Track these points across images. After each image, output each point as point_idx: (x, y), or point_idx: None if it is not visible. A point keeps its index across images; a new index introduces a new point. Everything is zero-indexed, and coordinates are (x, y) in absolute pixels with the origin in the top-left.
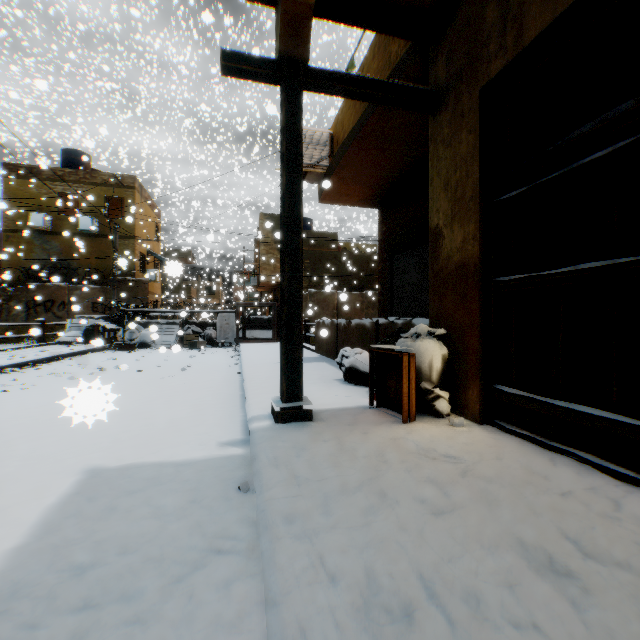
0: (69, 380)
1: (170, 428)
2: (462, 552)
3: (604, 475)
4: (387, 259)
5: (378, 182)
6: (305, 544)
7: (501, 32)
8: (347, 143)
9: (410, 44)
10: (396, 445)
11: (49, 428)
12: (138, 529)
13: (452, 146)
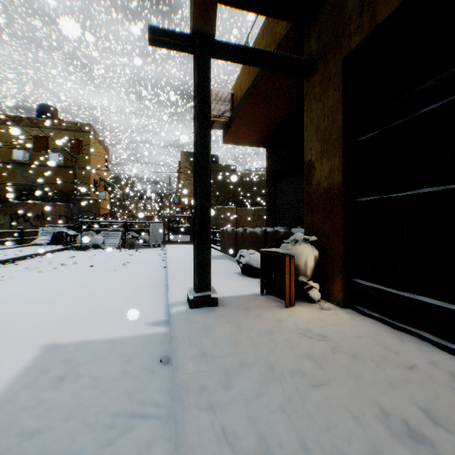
0: (38, 273)
1: (111, 311)
2: (337, 421)
3: (440, 350)
4: (272, 184)
5: (266, 128)
6: (210, 415)
7: (359, 14)
8: (243, 100)
9: (290, 26)
10: (281, 326)
11: (19, 311)
12: (79, 397)
13: (322, 101)
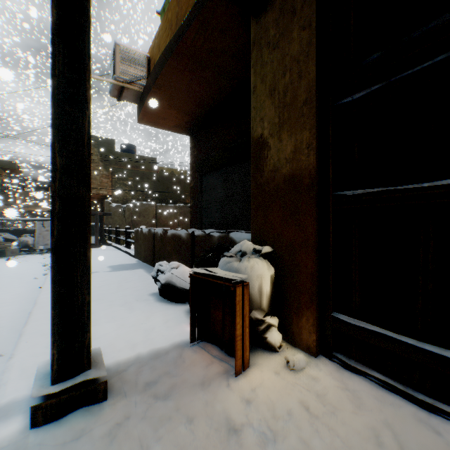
0: None
1: None
2: None
3: None
4: (198, 178)
5: (191, 110)
6: None
7: None
8: (163, 60)
9: None
10: None
11: None
12: None
13: (280, 48)
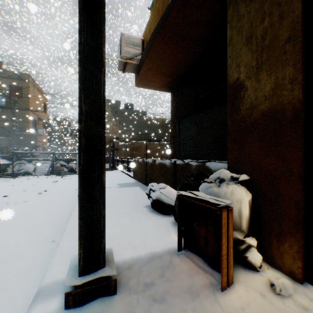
0: None
1: None
2: None
3: None
4: (176, 122)
5: (172, 73)
6: None
7: None
8: (153, 38)
9: None
10: None
11: None
12: None
13: None
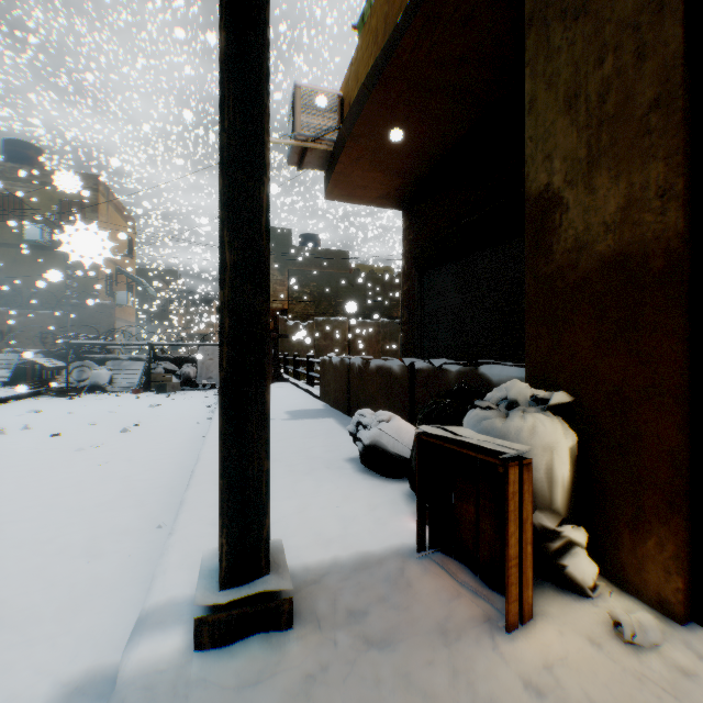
0: None
1: None
2: None
3: None
4: (416, 276)
5: (406, 167)
6: None
7: None
8: (364, 94)
9: None
10: None
11: None
12: None
13: (590, 13)
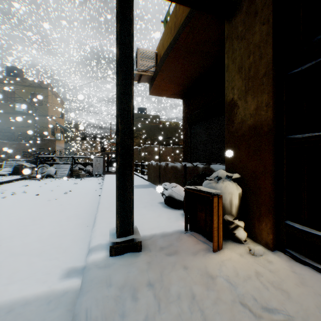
0: None
1: (30, 252)
2: None
3: None
4: (188, 128)
5: (184, 82)
6: None
7: None
8: (166, 54)
9: None
10: (216, 288)
11: None
12: None
13: (246, 39)
